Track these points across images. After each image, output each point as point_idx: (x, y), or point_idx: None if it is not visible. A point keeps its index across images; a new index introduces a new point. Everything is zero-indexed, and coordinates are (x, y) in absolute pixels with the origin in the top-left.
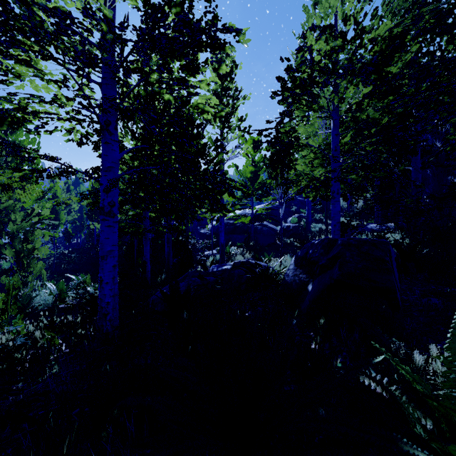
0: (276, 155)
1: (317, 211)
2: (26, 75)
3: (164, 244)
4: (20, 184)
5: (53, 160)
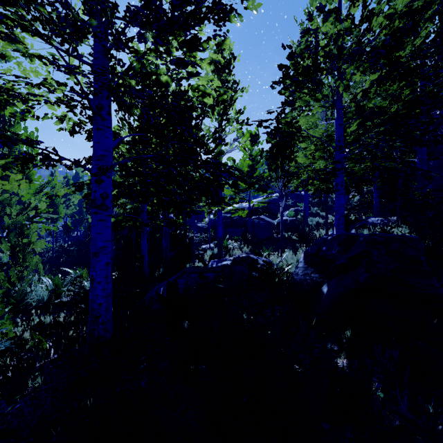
0: (276, 147)
1: (313, 205)
2: (11, 55)
3: (161, 238)
4: (3, 173)
5: (32, 143)
